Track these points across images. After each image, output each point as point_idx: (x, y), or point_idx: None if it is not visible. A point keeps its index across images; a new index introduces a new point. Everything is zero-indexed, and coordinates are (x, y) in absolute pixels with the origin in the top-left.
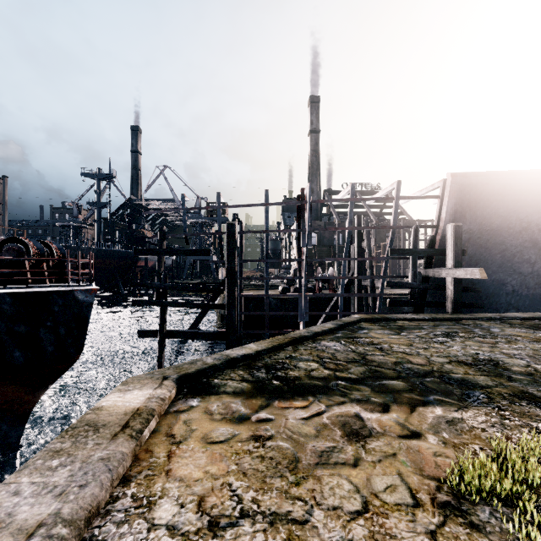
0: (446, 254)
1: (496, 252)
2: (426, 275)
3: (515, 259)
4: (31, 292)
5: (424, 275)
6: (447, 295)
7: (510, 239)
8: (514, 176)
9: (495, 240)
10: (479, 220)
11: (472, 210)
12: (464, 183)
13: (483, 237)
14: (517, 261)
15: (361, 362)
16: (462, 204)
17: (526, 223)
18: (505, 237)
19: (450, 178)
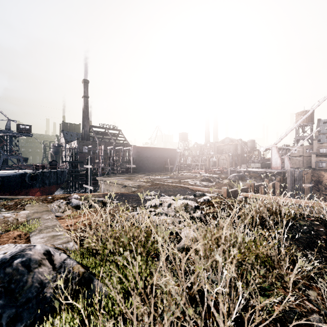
0: (131, 162)
1: (141, 161)
2: (128, 166)
3: (144, 163)
4: (62, 170)
5: (128, 166)
6: (131, 170)
7: (143, 159)
8: (143, 147)
9: (141, 159)
10: (138, 155)
11: (136, 153)
12: (135, 148)
13: (139, 159)
14: (145, 163)
15: (118, 176)
16: (135, 152)
17: (145, 156)
18: (142, 159)
19: (133, 147)
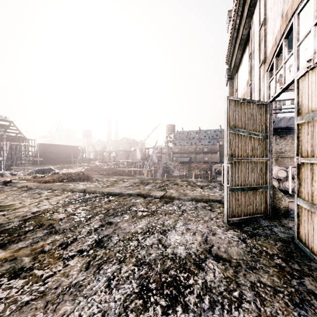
0: (38, 156)
1: (47, 156)
2: (35, 159)
3: (50, 157)
4: None
5: (34, 159)
6: (38, 162)
7: (49, 154)
8: (49, 144)
9: (47, 154)
10: (44, 150)
11: (42, 149)
12: (41, 145)
13: (45, 153)
14: (50, 157)
15: (30, 166)
16: (41, 148)
17: (51, 151)
18: (48, 153)
19: (39, 144)
